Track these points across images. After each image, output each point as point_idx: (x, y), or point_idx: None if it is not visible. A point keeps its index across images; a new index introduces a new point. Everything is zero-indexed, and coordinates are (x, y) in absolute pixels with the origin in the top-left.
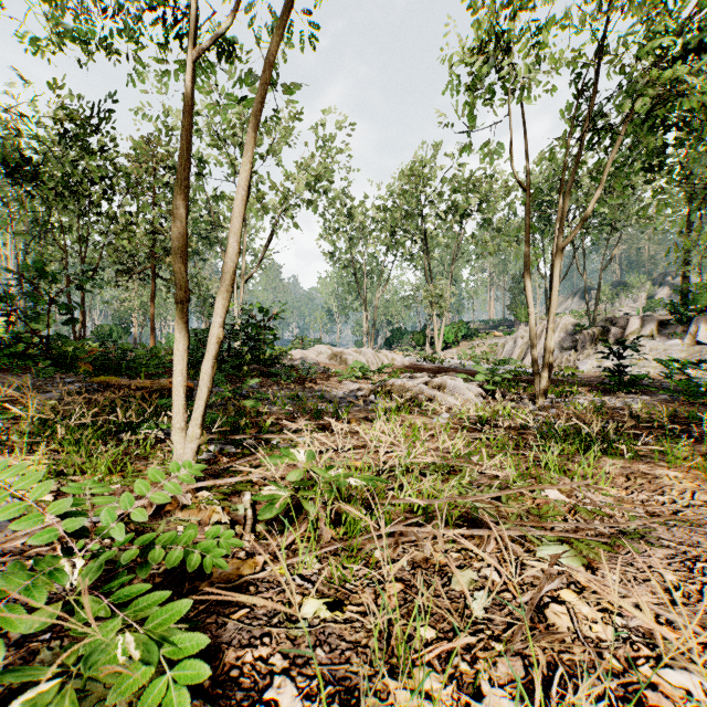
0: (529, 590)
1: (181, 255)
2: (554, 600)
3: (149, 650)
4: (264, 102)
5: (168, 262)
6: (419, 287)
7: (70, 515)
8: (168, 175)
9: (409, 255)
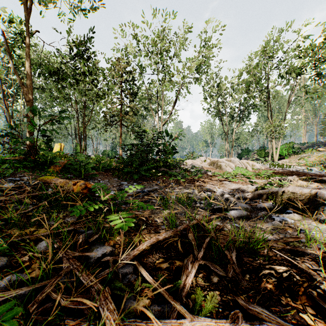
0: None
1: None
2: None
3: None
4: None
5: (127, 117)
6: (259, 124)
7: None
8: (126, 75)
9: (254, 105)
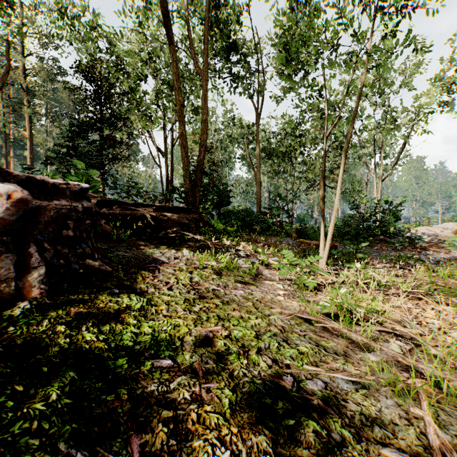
0: (417, 307)
1: (322, 200)
2: (421, 309)
3: (308, 278)
4: (347, 149)
5: (331, 177)
6: None
7: (296, 263)
8: None
9: None
